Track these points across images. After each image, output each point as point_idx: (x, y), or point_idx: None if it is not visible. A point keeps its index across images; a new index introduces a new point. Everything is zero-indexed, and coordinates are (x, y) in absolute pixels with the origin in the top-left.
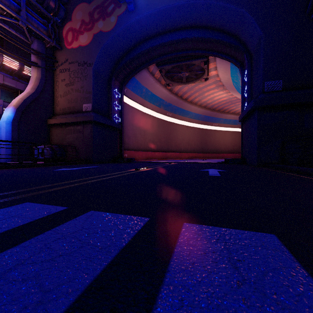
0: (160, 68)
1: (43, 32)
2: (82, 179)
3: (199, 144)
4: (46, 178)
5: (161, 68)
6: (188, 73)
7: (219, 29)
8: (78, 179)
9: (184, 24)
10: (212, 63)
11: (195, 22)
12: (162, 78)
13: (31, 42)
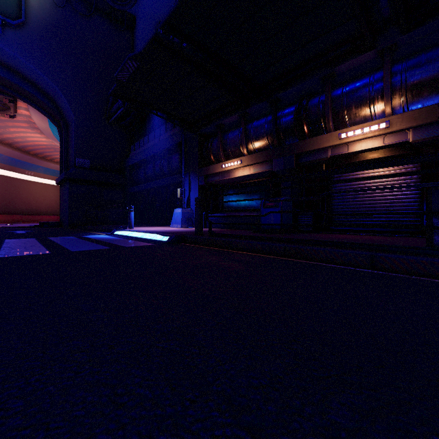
0: None
1: None
2: None
3: None
4: None
5: None
6: None
7: (31, 82)
8: None
9: None
10: (22, 102)
11: None
12: None
13: None
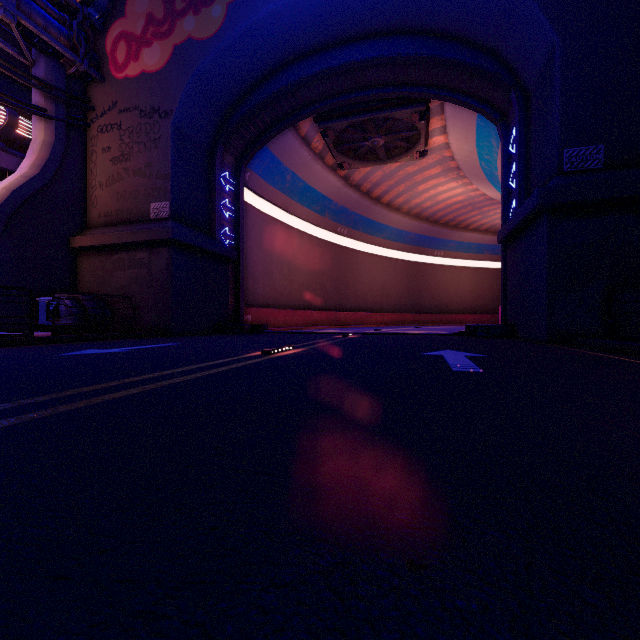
0: (324, 128)
1: (59, 39)
2: (101, 386)
3: (406, 294)
4: (5, 381)
5: (325, 128)
6: (383, 139)
7: (455, 35)
8: (88, 386)
9: (376, 25)
10: (435, 117)
11: (403, 20)
12: (328, 150)
13: (31, 61)
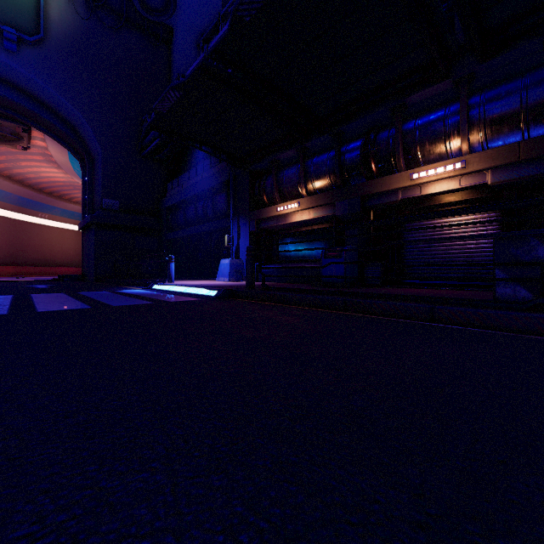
0: None
1: None
2: None
3: (6, 248)
4: None
5: None
6: None
7: (50, 108)
8: None
9: None
10: (37, 131)
11: (9, 80)
12: None
13: None
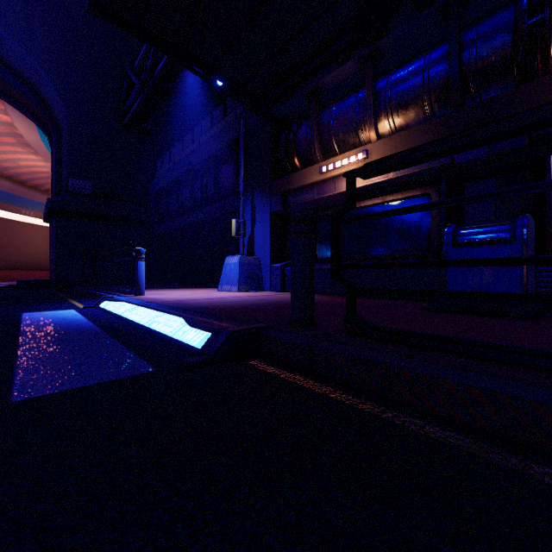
0: None
1: None
2: None
3: None
4: None
5: None
6: None
7: None
8: None
9: None
10: None
11: None
12: None
13: None
